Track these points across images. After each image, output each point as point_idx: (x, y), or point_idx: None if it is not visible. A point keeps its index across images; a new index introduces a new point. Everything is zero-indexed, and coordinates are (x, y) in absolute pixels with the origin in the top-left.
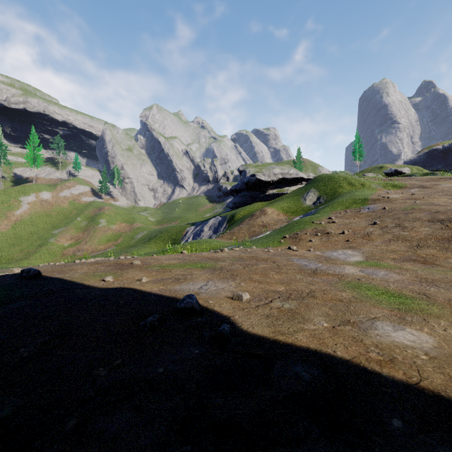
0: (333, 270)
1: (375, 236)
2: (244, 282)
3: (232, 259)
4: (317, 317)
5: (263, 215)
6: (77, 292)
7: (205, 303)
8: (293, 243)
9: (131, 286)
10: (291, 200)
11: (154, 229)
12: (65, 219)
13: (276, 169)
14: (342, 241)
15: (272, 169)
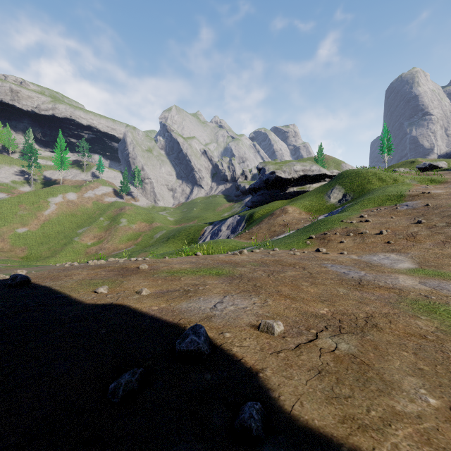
0: (384, 280)
1: (422, 237)
2: (271, 297)
3: (252, 264)
4: (405, 377)
5: (283, 213)
6: (54, 309)
7: (218, 337)
8: (321, 244)
9: (126, 302)
10: (313, 198)
11: (172, 228)
12: (89, 219)
13: (297, 165)
14: (381, 243)
15: (293, 165)
